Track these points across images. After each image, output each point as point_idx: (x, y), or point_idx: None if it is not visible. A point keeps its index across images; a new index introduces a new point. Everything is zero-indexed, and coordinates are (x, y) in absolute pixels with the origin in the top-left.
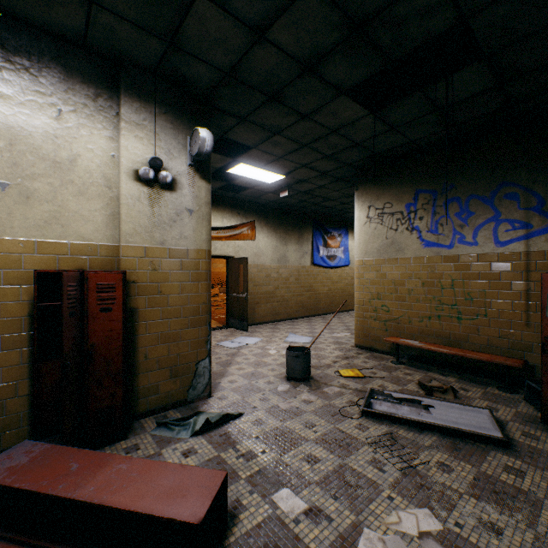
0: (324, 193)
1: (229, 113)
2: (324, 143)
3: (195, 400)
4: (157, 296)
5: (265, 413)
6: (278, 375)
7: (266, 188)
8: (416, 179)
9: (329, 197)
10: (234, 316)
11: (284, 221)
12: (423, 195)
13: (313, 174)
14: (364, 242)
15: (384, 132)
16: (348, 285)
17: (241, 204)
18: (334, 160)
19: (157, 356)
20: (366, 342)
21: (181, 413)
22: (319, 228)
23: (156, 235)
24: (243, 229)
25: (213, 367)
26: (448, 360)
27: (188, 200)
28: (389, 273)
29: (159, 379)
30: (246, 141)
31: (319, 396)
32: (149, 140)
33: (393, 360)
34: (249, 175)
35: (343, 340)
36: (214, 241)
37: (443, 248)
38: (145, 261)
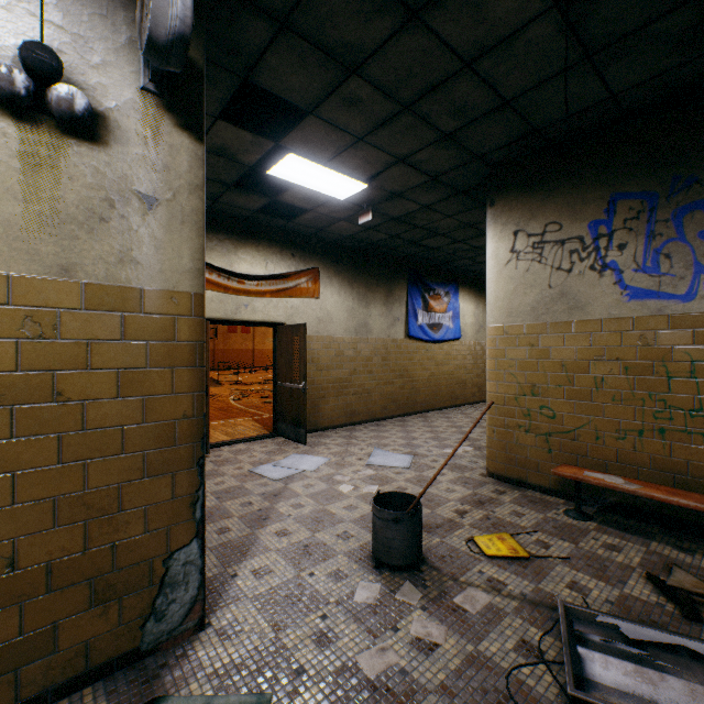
0: (430, 220)
1: (252, 3)
2: (444, 100)
3: (162, 644)
4: (50, 405)
5: (323, 701)
6: (356, 551)
7: (336, 211)
8: (612, 174)
9: (436, 229)
10: (284, 418)
11: (365, 270)
12: (626, 203)
13: (416, 179)
14: (505, 295)
15: (567, 68)
16: (458, 368)
17: (296, 240)
18: (456, 146)
19: (50, 558)
20: (509, 470)
21: (113, 698)
22: (417, 282)
23: (44, 250)
24: (300, 281)
25: (231, 529)
26: (682, 515)
27: (143, 173)
28: (554, 349)
29: (55, 615)
30: (294, 95)
31: (449, 622)
32: (22, 1)
33: (566, 507)
34: (306, 181)
35: (465, 461)
36: (252, 299)
37: (671, 301)
38: (10, 314)
